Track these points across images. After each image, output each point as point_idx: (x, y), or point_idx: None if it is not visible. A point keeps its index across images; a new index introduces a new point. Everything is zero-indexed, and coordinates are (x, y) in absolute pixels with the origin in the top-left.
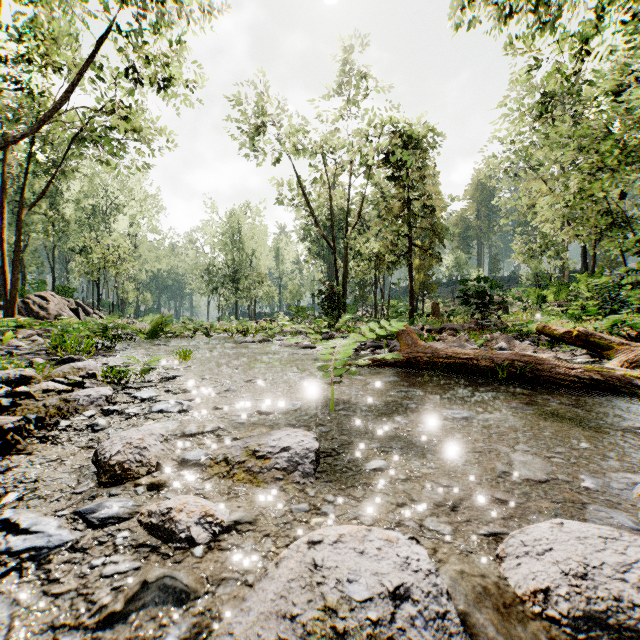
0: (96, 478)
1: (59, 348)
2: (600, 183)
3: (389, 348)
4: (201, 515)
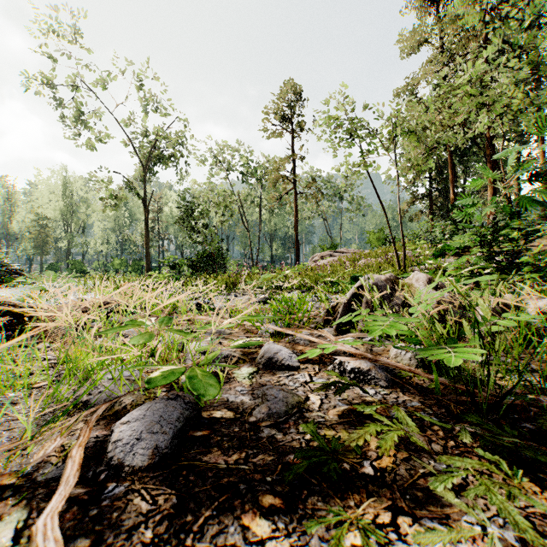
0: None
1: None
2: None
3: None
4: None
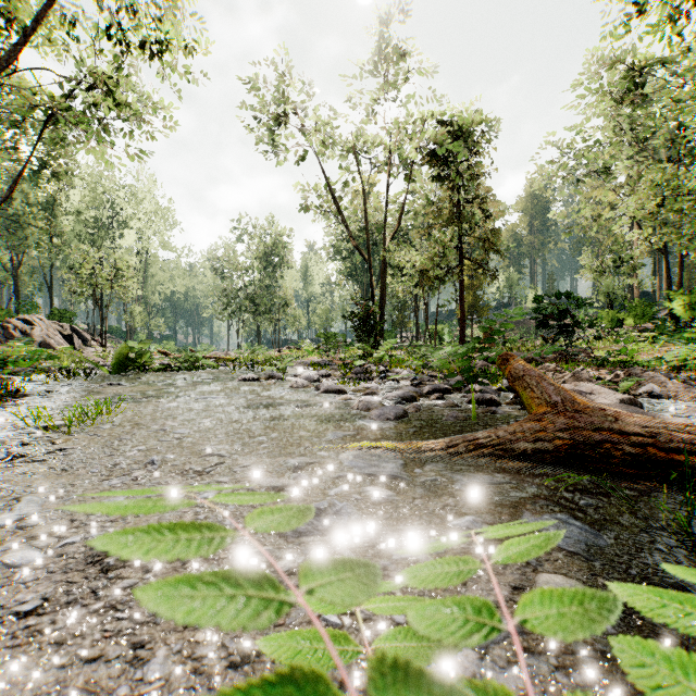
0: None
1: None
2: None
3: (462, 392)
4: None
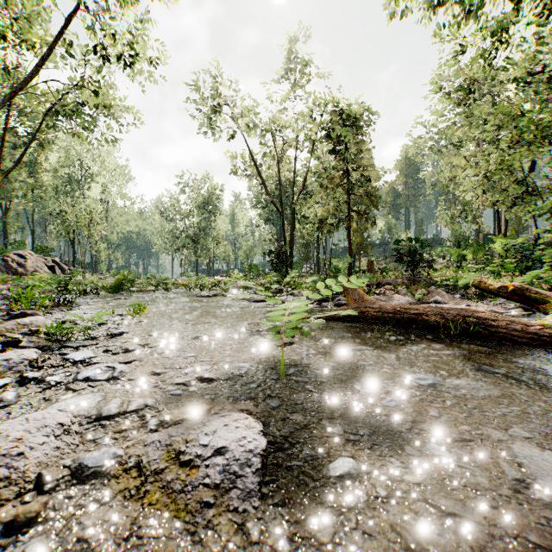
0: None
1: (14, 303)
2: (516, 155)
3: (333, 302)
4: None
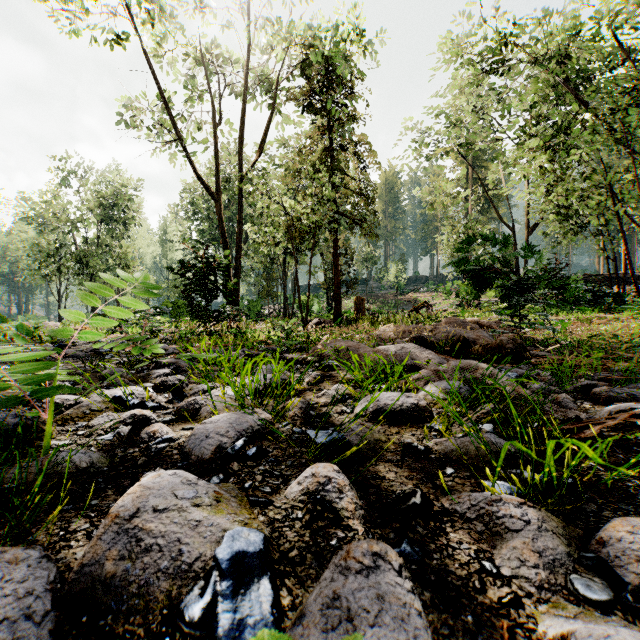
0: None
1: None
2: None
3: None
4: None
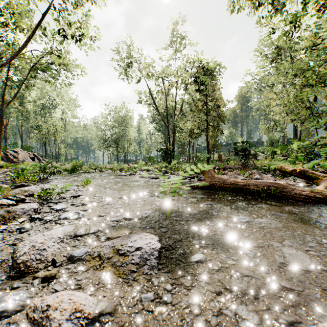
0: (9, 271)
1: (17, 179)
2: (305, 93)
3: (197, 178)
4: (71, 312)
